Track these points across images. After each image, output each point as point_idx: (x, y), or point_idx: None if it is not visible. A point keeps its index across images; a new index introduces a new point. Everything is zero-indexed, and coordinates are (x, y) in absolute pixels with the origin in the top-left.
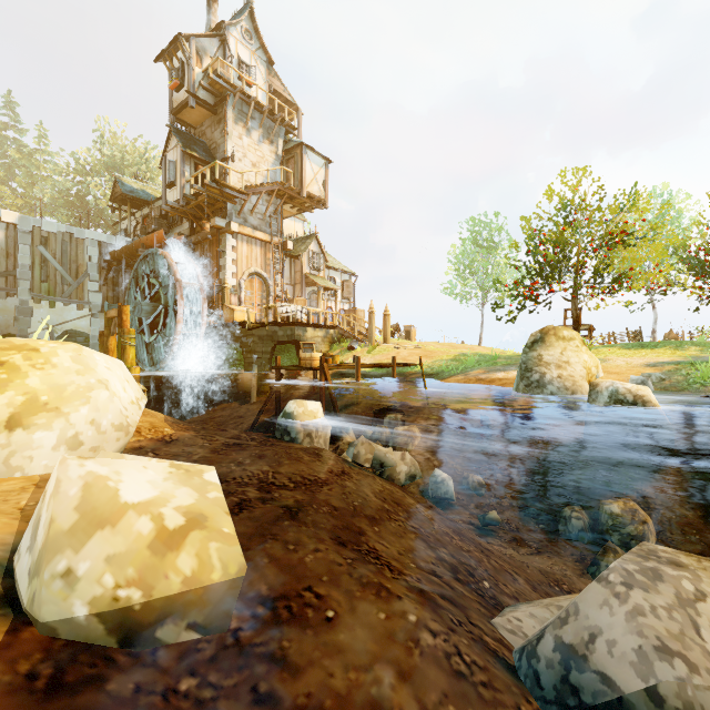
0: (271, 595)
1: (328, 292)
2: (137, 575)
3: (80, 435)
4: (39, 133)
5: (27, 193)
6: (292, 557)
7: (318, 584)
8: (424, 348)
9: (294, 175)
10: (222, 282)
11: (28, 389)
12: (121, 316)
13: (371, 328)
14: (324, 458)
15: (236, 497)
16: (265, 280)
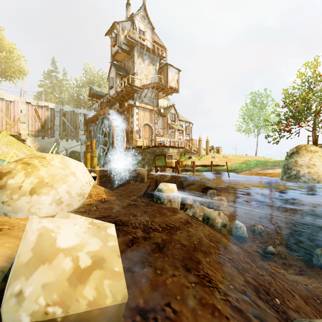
0: (145, 307)
1: (179, 131)
2: (59, 298)
3: (62, 198)
4: (63, 72)
5: (59, 97)
6: (159, 279)
7: (174, 301)
8: (226, 157)
9: (163, 79)
10: (132, 128)
11: (39, 176)
12: (91, 144)
13: (199, 148)
14: (177, 214)
15: (131, 235)
16: (151, 127)
